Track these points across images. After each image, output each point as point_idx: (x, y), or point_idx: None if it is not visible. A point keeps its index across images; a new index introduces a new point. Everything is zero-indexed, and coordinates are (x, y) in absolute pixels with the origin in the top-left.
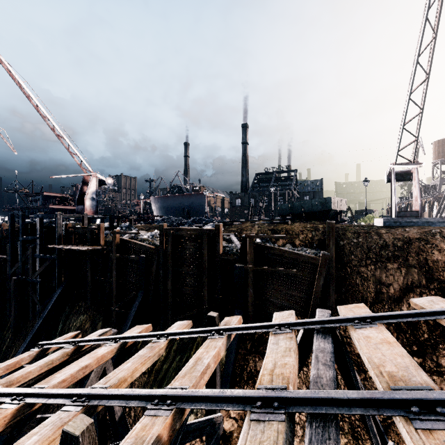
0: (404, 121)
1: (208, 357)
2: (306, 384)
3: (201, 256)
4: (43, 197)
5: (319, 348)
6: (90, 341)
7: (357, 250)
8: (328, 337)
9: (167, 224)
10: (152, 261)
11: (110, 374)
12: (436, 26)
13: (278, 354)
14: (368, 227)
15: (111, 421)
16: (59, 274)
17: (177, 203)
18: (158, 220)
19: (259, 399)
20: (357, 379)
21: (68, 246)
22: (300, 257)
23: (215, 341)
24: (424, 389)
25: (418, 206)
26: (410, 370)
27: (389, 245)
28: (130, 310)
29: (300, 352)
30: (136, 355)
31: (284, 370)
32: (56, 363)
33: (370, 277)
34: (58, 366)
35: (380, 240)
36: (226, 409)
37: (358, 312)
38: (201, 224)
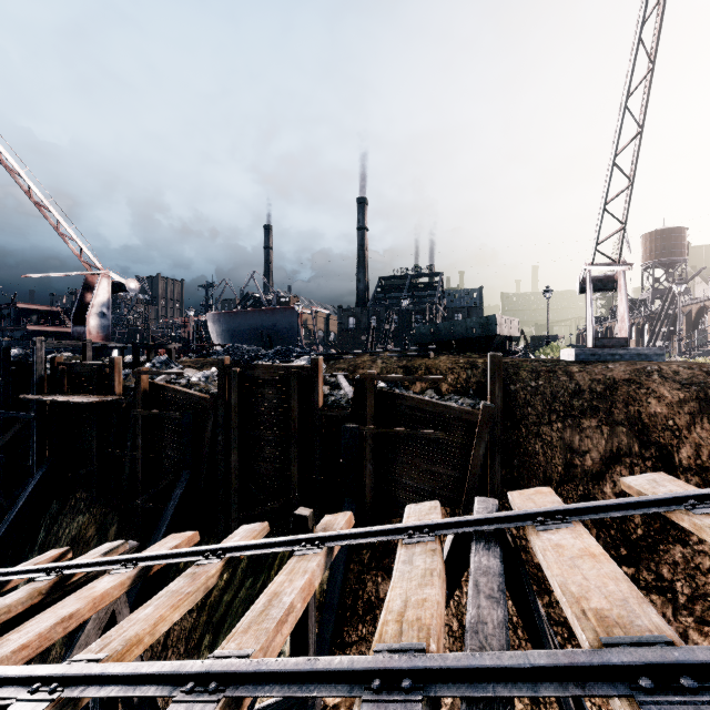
0: (605, 198)
1: (291, 590)
2: (458, 618)
3: (288, 412)
4: (16, 312)
5: (480, 566)
6: (85, 567)
7: (535, 399)
8: (494, 547)
9: (233, 359)
10: (205, 421)
11: (112, 631)
12: (653, 51)
13: (412, 583)
14: (553, 363)
15: (125, 704)
16: (39, 446)
17: (252, 323)
18: (217, 350)
19: (377, 673)
20: (540, 615)
21: (56, 396)
22: (449, 411)
23: (305, 561)
24: (657, 642)
25: (626, 331)
26: (631, 605)
27: (584, 391)
28: (167, 504)
29: (448, 572)
30: (165, 591)
31: (421, 613)
32: (17, 610)
33: (556, 442)
34: (21, 614)
35: (571, 382)
36: (317, 695)
37: (541, 502)
38: (290, 359)
